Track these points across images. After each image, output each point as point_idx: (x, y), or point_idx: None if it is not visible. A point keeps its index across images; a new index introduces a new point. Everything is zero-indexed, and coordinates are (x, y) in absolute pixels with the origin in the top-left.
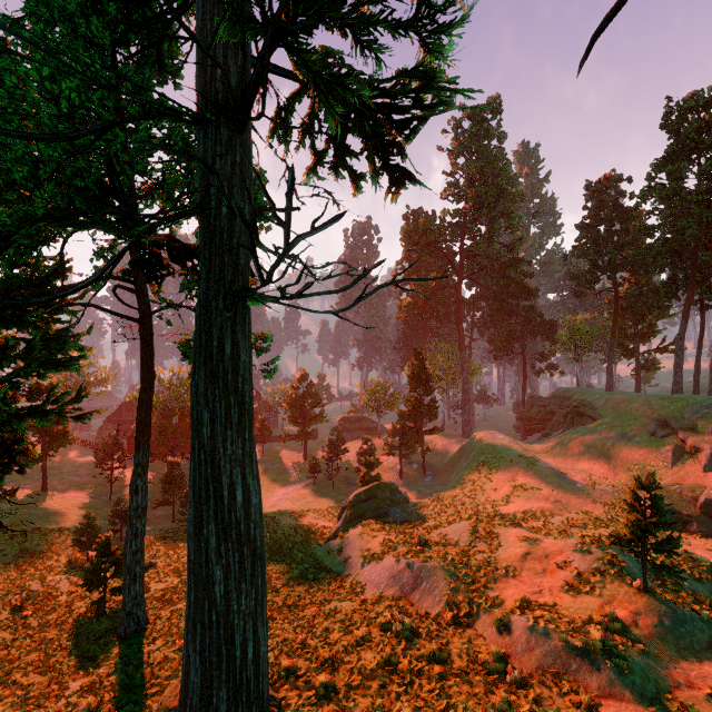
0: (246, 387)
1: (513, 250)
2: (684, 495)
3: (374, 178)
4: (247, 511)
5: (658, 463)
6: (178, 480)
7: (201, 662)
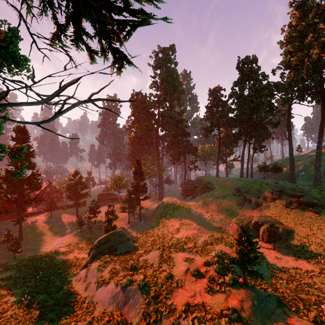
0: None
1: (180, 115)
2: (246, 220)
3: (102, 53)
4: None
5: (236, 207)
6: None
7: None
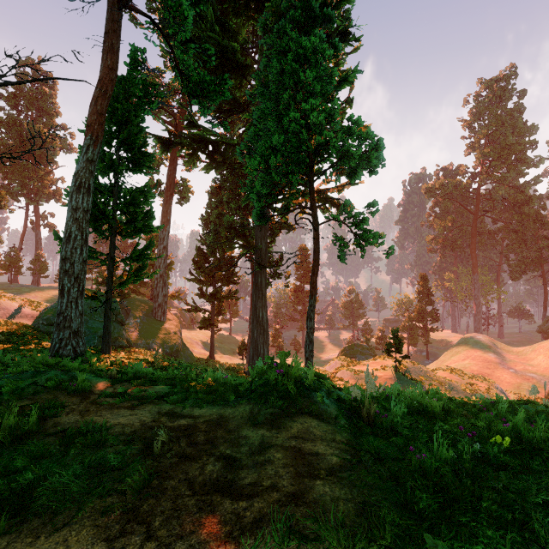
0: (264, 289)
1: (523, 191)
2: None
3: (327, 210)
4: (263, 319)
5: None
6: (278, 336)
7: (252, 350)
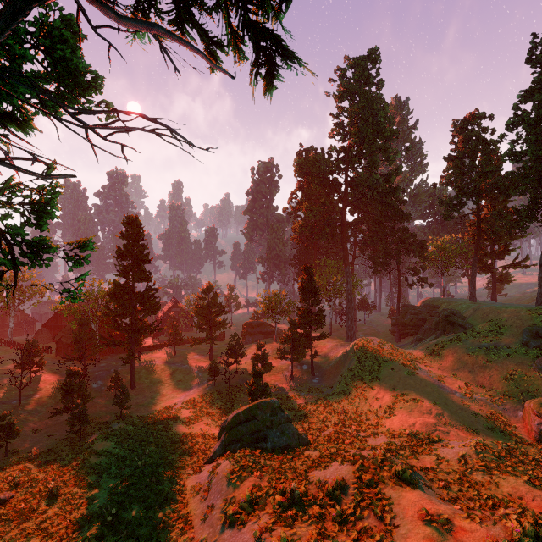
0: None
1: (390, 180)
2: None
3: (230, 39)
4: None
5: (533, 373)
6: (76, 388)
7: None
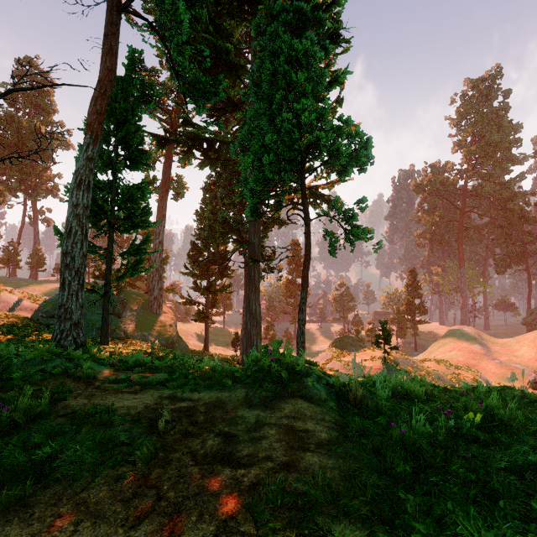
0: (257, 283)
1: (508, 187)
2: None
3: (318, 206)
4: (256, 311)
5: None
6: (270, 328)
7: (246, 342)
